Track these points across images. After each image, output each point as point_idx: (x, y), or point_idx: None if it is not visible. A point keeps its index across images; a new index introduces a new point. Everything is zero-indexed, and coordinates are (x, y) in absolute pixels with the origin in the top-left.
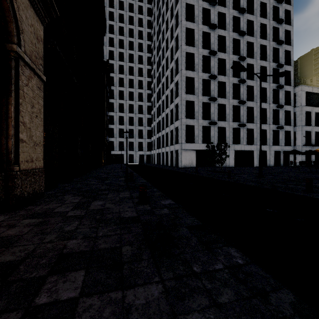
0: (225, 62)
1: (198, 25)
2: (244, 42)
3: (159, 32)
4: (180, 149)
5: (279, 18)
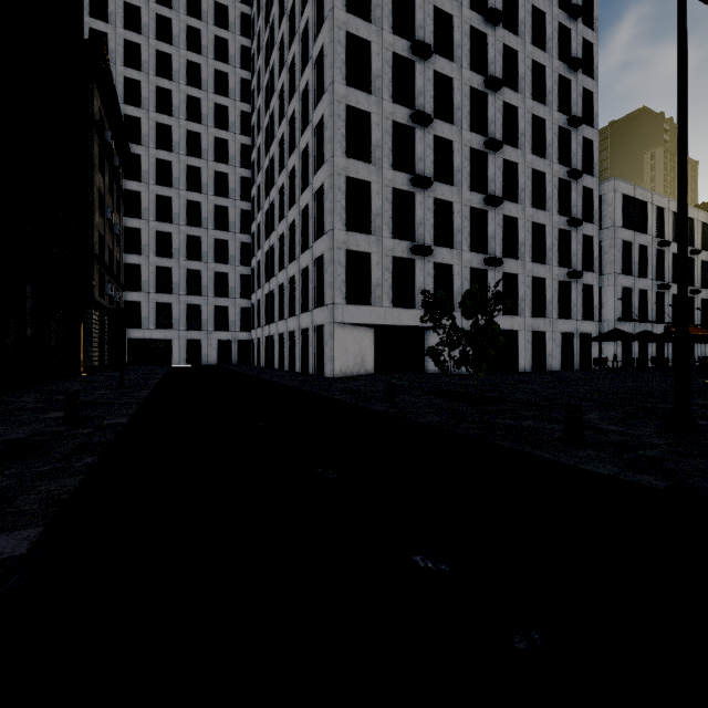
0: (452, 87)
1: None
2: (498, 43)
3: (272, 2)
4: (328, 323)
5: (574, 3)
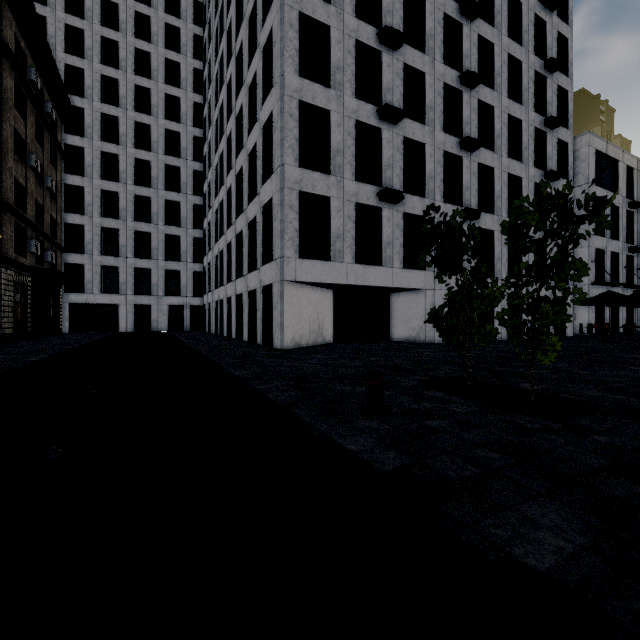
0: (423, 10)
1: None
2: None
3: None
4: (278, 282)
5: None
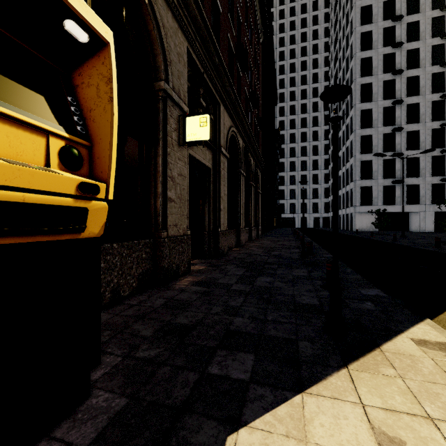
0: (419, 106)
1: (377, 76)
2: None
3: (336, 77)
4: (353, 213)
5: None
